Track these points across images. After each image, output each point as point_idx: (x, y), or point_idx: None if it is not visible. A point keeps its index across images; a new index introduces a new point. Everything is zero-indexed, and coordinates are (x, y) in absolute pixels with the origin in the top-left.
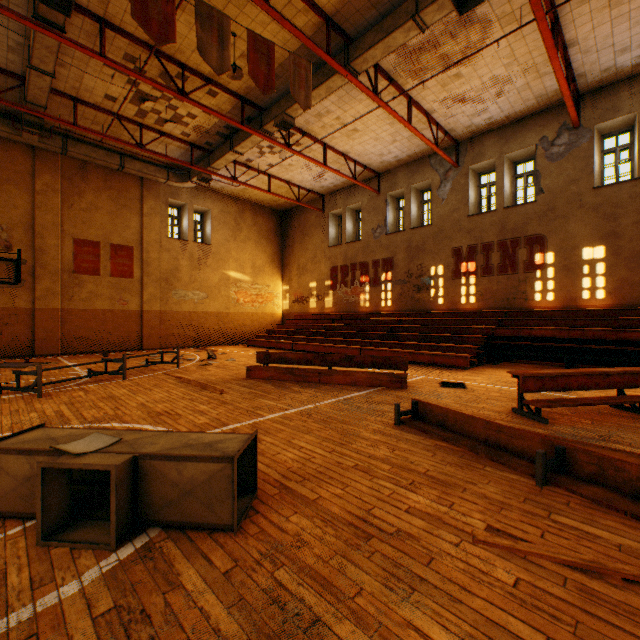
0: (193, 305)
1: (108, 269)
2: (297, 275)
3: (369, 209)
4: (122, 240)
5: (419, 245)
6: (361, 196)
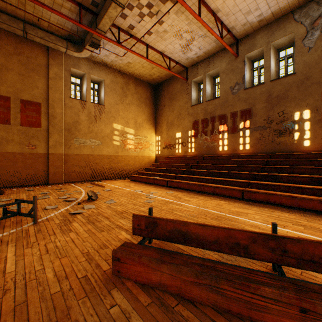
0: (90, 150)
1: (18, 119)
2: (166, 129)
3: (227, 71)
4: (31, 97)
5: (280, 94)
6: (220, 62)
